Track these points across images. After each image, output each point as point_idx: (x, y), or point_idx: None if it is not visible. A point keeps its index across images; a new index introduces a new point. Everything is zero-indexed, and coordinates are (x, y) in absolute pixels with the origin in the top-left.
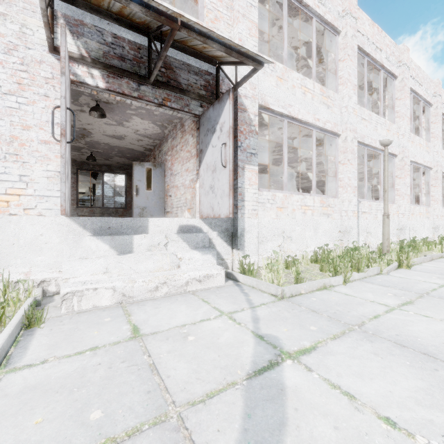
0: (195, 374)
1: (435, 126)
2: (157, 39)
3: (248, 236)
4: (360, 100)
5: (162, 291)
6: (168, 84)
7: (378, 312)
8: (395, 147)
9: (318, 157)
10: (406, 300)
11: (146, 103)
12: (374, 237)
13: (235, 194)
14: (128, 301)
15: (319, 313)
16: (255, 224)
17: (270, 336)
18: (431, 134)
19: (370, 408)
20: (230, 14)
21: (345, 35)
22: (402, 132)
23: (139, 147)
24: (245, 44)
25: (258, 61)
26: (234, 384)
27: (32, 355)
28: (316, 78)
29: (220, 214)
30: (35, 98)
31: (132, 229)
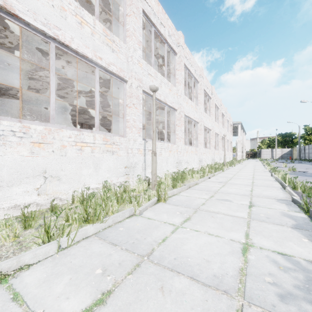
0: None
1: (200, 96)
2: None
3: None
4: (158, 68)
5: None
6: None
7: None
8: (175, 103)
9: None
10: (107, 286)
11: None
12: (159, 169)
13: None
14: None
15: None
16: None
17: None
18: (198, 101)
19: None
20: None
21: None
22: (179, 93)
23: None
24: None
25: None
26: None
27: None
28: None
29: None
30: None
31: None
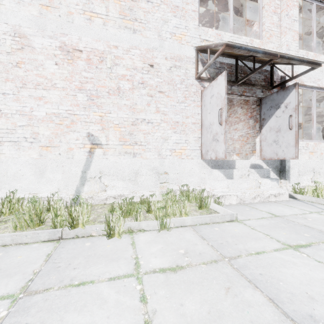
0: None
1: None
2: (241, 58)
3: (292, 171)
4: None
5: (257, 199)
6: (246, 83)
7: None
8: None
9: None
10: None
11: (233, 95)
12: None
13: None
14: (243, 203)
15: None
16: (296, 163)
17: None
18: None
19: None
20: (279, 30)
21: None
22: None
23: None
24: (290, 47)
25: (318, 64)
26: None
27: (239, 217)
28: None
29: (285, 157)
30: (190, 102)
31: (228, 166)
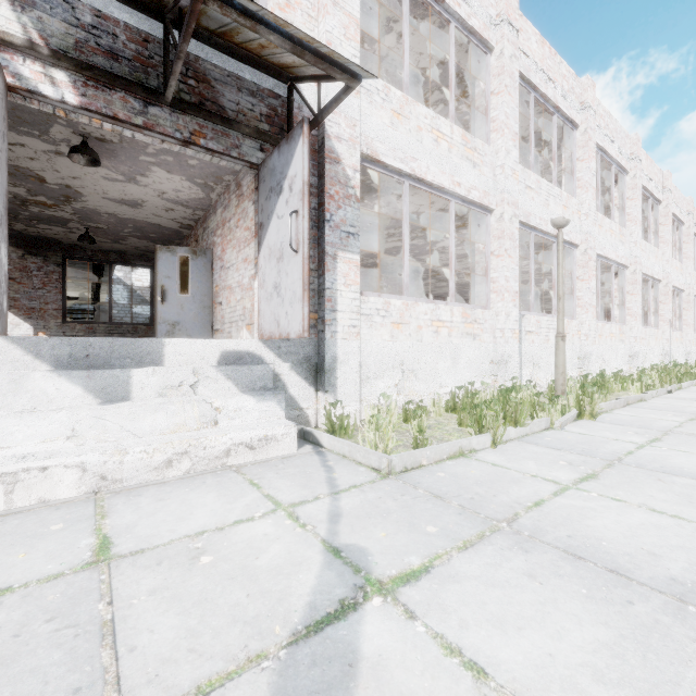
0: (188, 641)
1: (632, 204)
2: None
3: (343, 370)
4: (525, 160)
5: (180, 467)
6: (200, 108)
7: (542, 495)
8: (575, 233)
9: (462, 245)
10: (588, 471)
11: (161, 137)
12: (545, 371)
13: (321, 300)
14: (112, 488)
15: (446, 501)
16: (355, 350)
17: (354, 549)
18: (626, 216)
19: (510, 695)
20: (313, 0)
21: (500, 53)
22: (585, 210)
23: (170, 222)
24: (338, 51)
25: (351, 73)
26: (260, 659)
27: None
28: (458, 121)
29: (290, 331)
30: None
31: (133, 359)
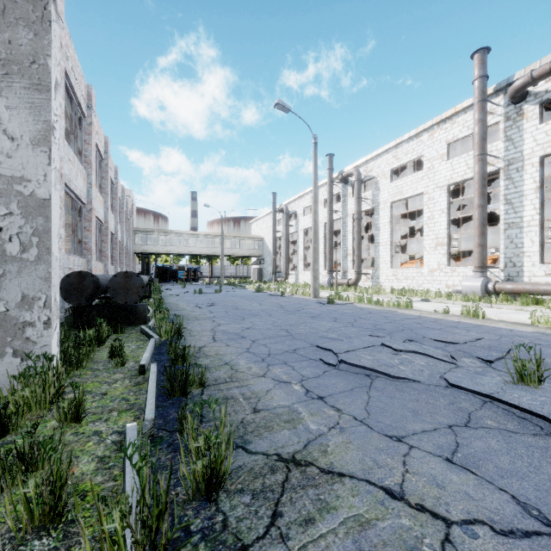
0: None
1: None
2: None
3: None
4: None
5: None
6: None
7: None
8: None
9: None
10: None
11: None
12: None
13: None
14: None
15: None
16: None
17: None
18: None
19: None
20: None
21: None
22: None
23: None
24: None
25: None
26: None
27: None
28: None
29: None
30: None
31: None
